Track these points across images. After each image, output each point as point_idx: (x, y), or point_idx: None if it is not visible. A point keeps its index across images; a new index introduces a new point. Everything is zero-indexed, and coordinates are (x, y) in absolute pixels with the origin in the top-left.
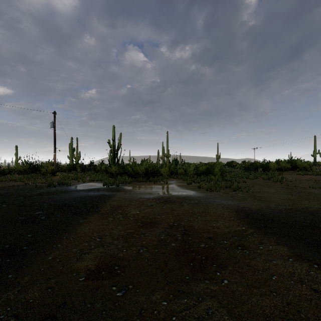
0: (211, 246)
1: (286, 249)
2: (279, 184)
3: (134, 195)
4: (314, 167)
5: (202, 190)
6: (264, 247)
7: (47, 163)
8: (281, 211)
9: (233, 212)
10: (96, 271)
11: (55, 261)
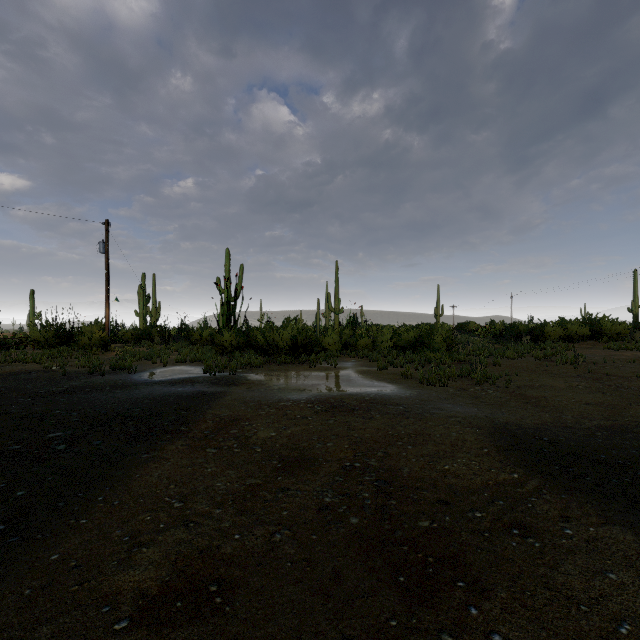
0: (446, 524)
1: (633, 537)
2: (571, 370)
3: (267, 393)
4: (639, 333)
5: (411, 382)
6: (575, 529)
7: (93, 326)
8: (592, 432)
9: (485, 435)
10: (160, 598)
11: (66, 567)
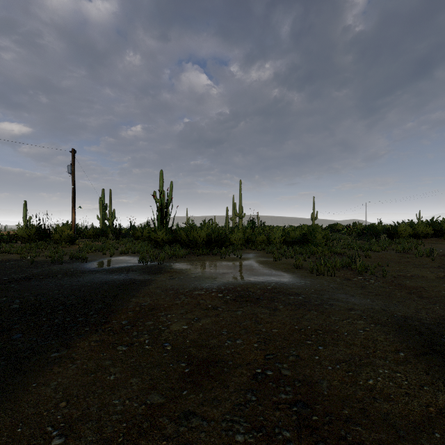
0: None
1: None
2: (430, 262)
3: (185, 281)
4: None
5: (303, 271)
6: None
7: (65, 226)
8: None
9: (393, 333)
10: None
11: None
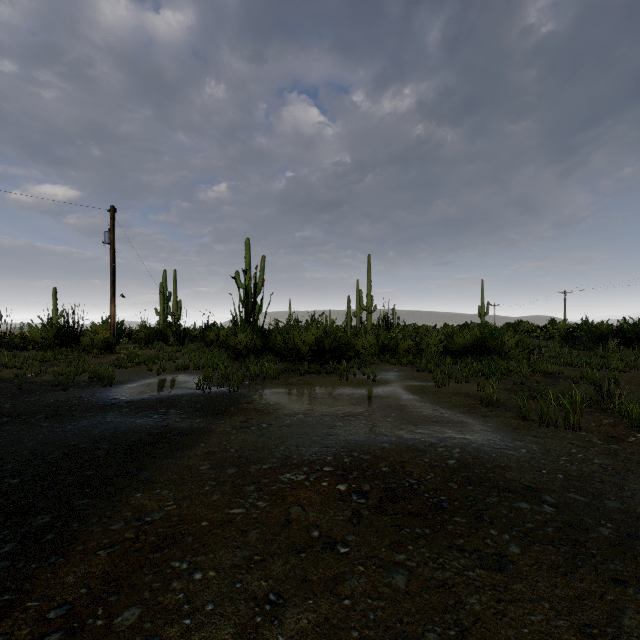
0: None
1: None
2: None
3: (269, 437)
4: None
5: (503, 415)
6: None
7: (103, 325)
8: None
9: None
10: None
11: None
